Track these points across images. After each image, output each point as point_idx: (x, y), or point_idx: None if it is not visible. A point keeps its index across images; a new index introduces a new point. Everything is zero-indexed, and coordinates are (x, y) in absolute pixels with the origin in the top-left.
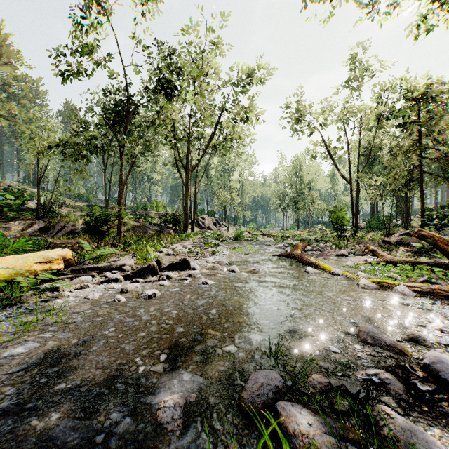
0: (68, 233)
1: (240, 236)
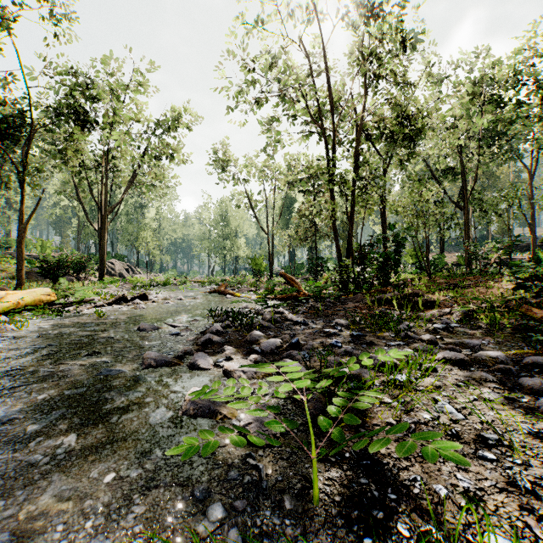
0: None
1: (170, 281)
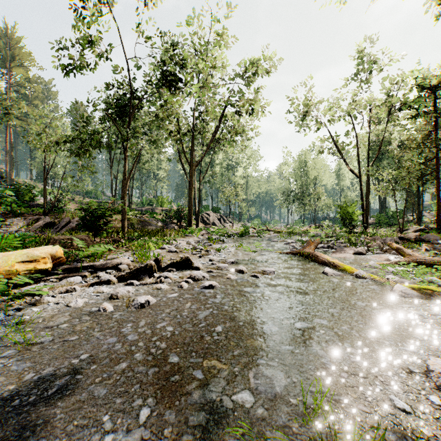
0: (73, 229)
1: (246, 232)
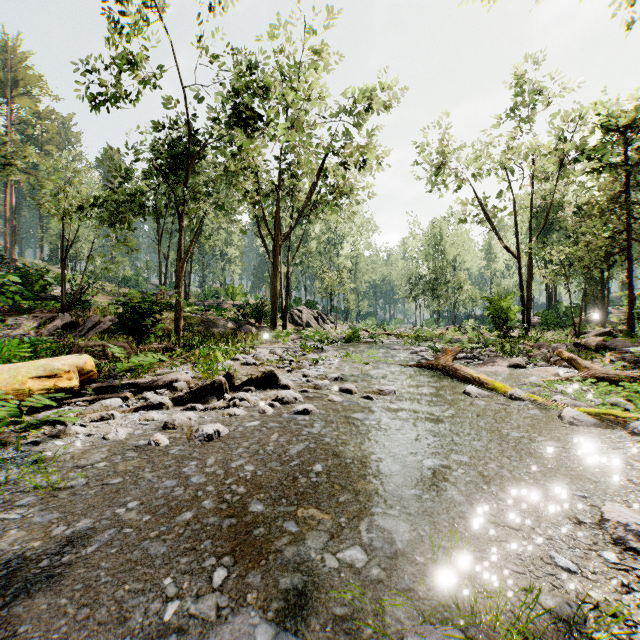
0: (104, 332)
1: (355, 336)
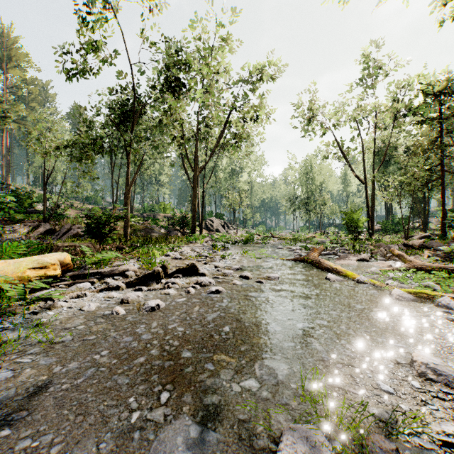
0: (74, 236)
1: (251, 238)
